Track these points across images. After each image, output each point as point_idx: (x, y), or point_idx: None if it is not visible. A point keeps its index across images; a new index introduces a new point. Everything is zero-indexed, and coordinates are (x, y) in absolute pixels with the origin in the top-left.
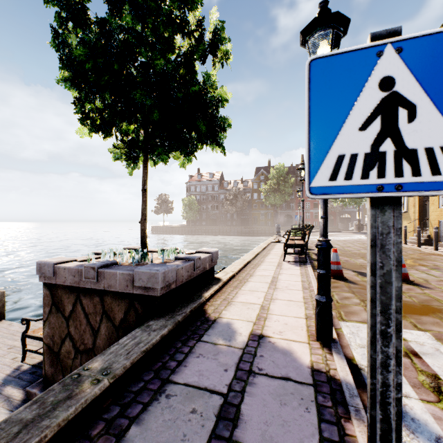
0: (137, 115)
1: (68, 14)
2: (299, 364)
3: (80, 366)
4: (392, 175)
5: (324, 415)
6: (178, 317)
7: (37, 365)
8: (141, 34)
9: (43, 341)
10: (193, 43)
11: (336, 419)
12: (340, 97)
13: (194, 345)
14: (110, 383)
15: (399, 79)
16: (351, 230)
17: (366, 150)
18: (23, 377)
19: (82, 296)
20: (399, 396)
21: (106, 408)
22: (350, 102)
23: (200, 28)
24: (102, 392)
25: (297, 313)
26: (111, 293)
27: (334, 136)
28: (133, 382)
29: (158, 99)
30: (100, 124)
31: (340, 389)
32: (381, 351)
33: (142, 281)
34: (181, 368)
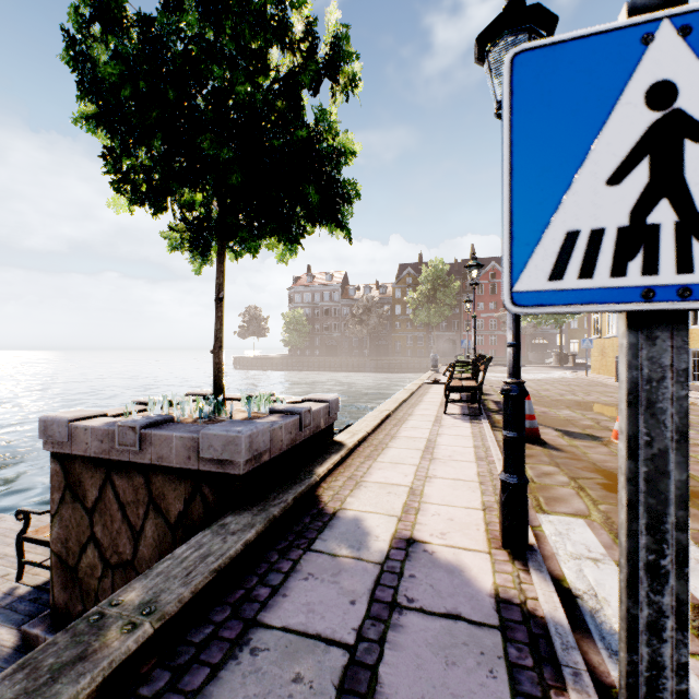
0: (207, 177)
1: (92, 10)
2: (475, 590)
3: (112, 590)
4: (671, 269)
5: (522, 684)
6: (273, 509)
7: (42, 586)
8: (214, 44)
9: (51, 549)
10: (299, 60)
11: (542, 691)
12: (571, 123)
13: (299, 557)
14: (155, 629)
15: (686, 85)
16: (549, 363)
17: (621, 222)
18: (17, 607)
19: (114, 474)
20: (683, 689)
21: (147, 675)
22: (590, 132)
23: (310, 37)
24: (140, 645)
25: (468, 500)
26: (163, 470)
27: (559, 196)
28: (196, 626)
29: (240, 150)
30: (147, 191)
31: (546, 634)
32: (648, 602)
33: (215, 450)
34: (276, 599)
